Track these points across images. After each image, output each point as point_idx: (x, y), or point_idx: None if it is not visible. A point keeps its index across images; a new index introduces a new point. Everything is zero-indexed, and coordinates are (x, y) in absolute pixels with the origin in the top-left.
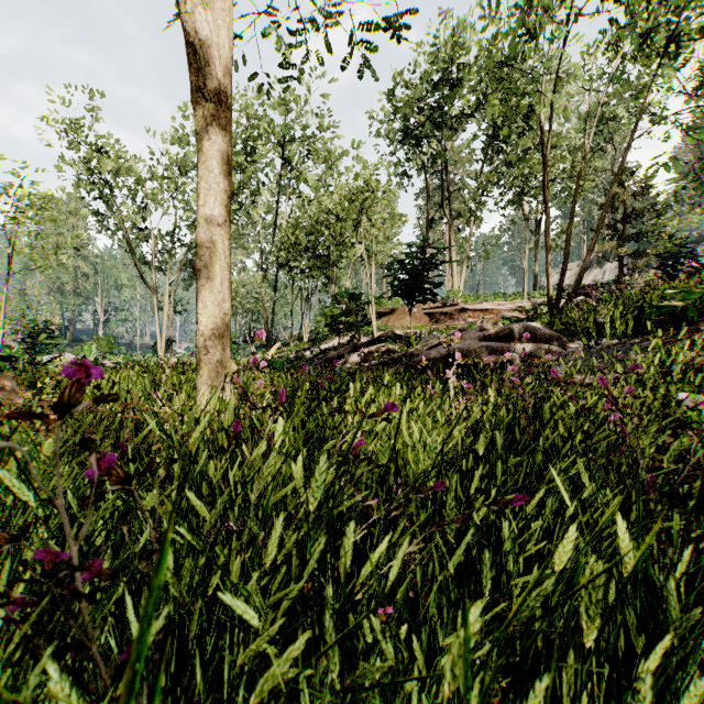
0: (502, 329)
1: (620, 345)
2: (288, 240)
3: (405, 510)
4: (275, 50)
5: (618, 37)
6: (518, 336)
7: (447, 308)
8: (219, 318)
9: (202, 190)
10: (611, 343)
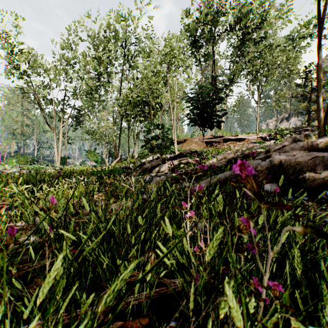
0: (327, 138)
1: None
2: (126, 100)
3: None
4: None
5: None
6: None
7: (216, 138)
8: None
9: None
10: None
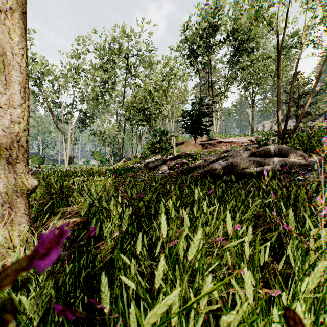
0: (262, 149)
1: None
2: (130, 106)
3: None
4: None
5: None
6: (274, 153)
7: (211, 141)
8: (1, 125)
9: None
10: None
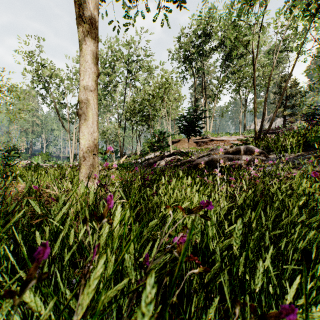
0: (235, 148)
1: (296, 156)
2: (130, 107)
3: (213, 280)
4: (123, 8)
5: (291, 6)
6: (243, 151)
7: (204, 139)
8: (91, 141)
9: (82, 72)
10: (290, 155)
